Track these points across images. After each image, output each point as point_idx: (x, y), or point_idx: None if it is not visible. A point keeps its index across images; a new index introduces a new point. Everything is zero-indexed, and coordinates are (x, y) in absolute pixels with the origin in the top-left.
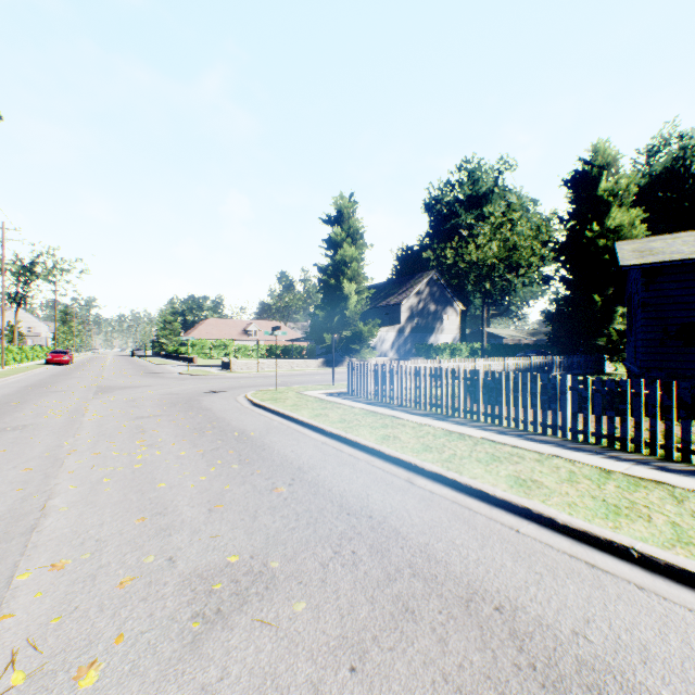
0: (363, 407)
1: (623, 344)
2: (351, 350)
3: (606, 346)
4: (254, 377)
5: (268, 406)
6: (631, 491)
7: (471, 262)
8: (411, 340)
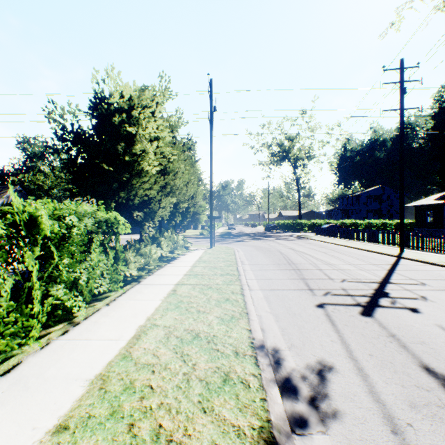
0: None
1: None
2: None
3: None
4: None
5: None
6: None
7: (41, 185)
8: None
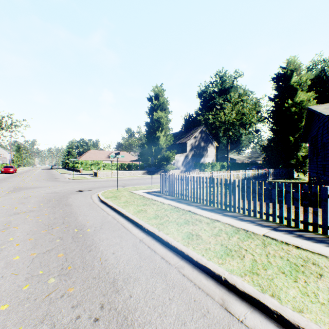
0: (169, 203)
1: (305, 163)
2: (161, 166)
3: (295, 164)
4: (109, 181)
5: (108, 203)
6: None
7: (222, 121)
8: (191, 161)
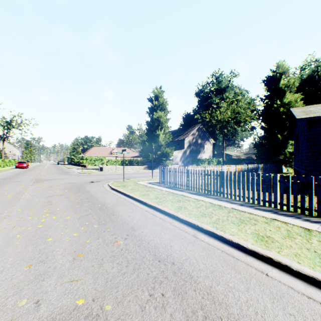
0: (167, 190)
1: (292, 158)
2: (161, 161)
3: (283, 159)
4: (114, 174)
5: (119, 190)
6: None
7: (218, 120)
8: (189, 157)
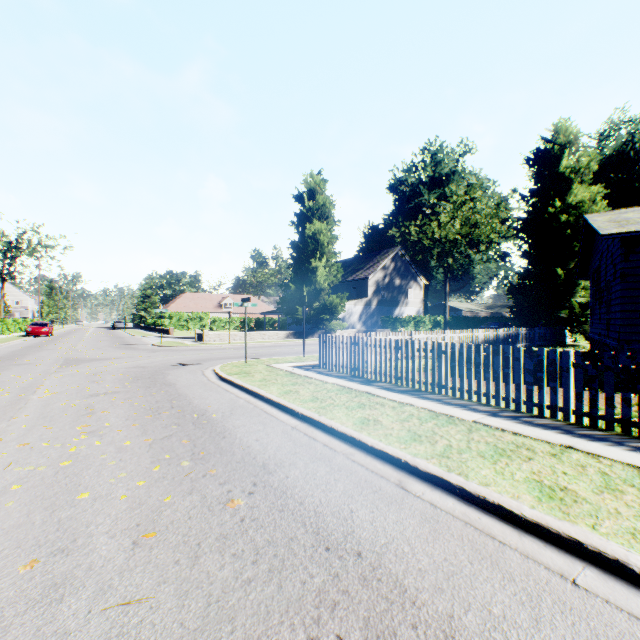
0: (335, 382)
1: (585, 316)
2: (320, 322)
3: (568, 319)
4: (226, 348)
5: (235, 381)
6: None
7: (434, 239)
8: (377, 313)
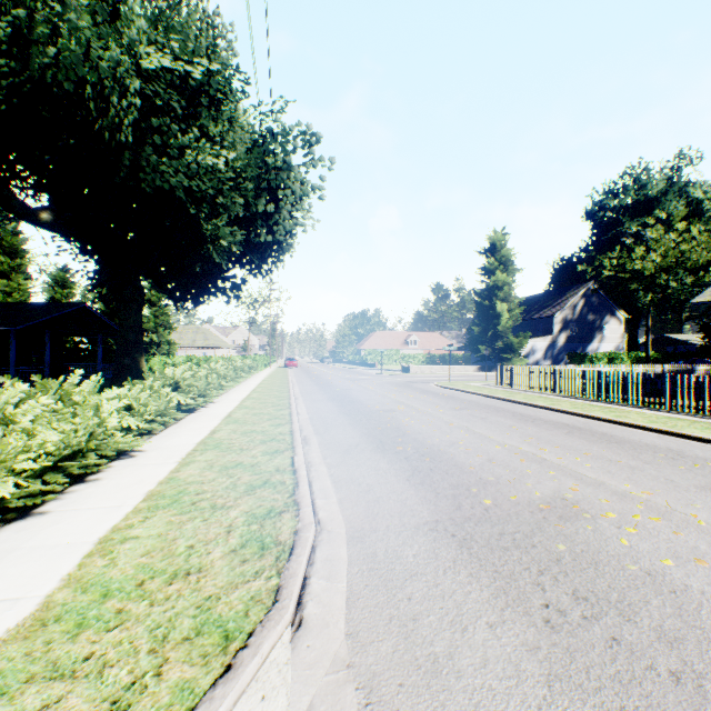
0: (502, 389)
1: None
2: (503, 358)
3: None
4: (428, 377)
5: (449, 387)
6: (591, 407)
7: (634, 271)
8: (564, 349)
